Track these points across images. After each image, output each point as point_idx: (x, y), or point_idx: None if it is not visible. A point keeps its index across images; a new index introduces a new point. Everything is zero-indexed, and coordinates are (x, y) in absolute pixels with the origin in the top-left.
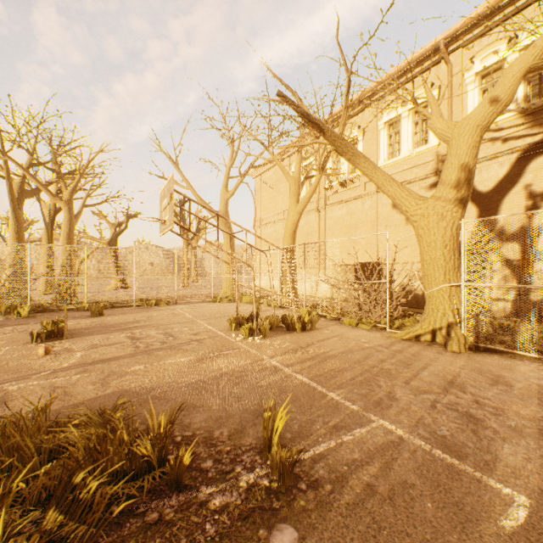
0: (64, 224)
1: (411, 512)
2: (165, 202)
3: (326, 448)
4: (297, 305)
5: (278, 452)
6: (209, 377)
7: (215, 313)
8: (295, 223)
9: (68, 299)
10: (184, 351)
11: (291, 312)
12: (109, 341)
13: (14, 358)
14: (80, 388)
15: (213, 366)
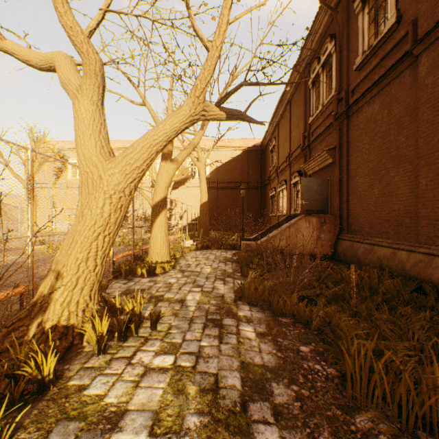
0: None
1: None
2: None
3: None
4: None
5: None
6: None
7: None
8: None
9: None
10: None
11: None
12: None
13: None
14: None
15: None
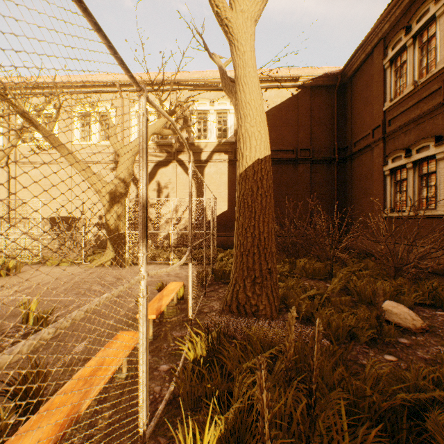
0: None
1: (102, 313)
2: None
3: (60, 313)
4: None
5: (39, 315)
6: None
7: None
8: None
9: None
10: None
11: None
12: None
13: None
14: None
15: None
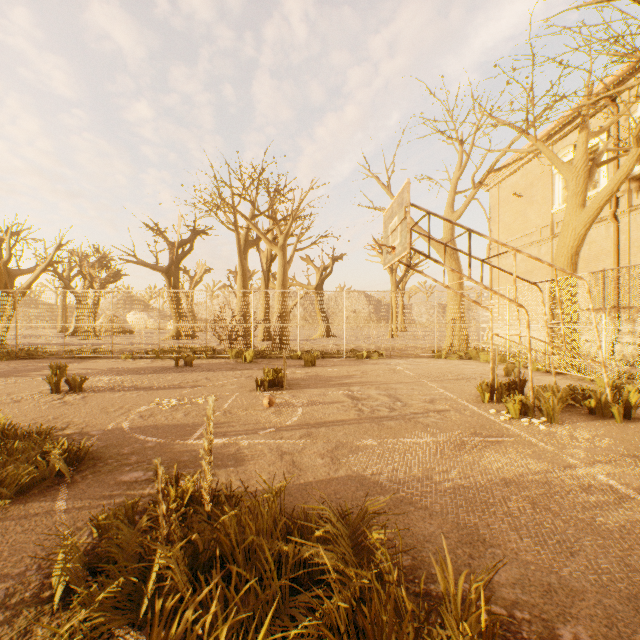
0: (279, 270)
1: None
2: (395, 221)
3: None
4: (581, 370)
5: None
6: (484, 482)
7: (445, 373)
8: (578, 239)
9: (282, 347)
10: (424, 427)
11: (574, 382)
12: (327, 398)
13: (243, 406)
14: (307, 459)
15: (481, 462)
